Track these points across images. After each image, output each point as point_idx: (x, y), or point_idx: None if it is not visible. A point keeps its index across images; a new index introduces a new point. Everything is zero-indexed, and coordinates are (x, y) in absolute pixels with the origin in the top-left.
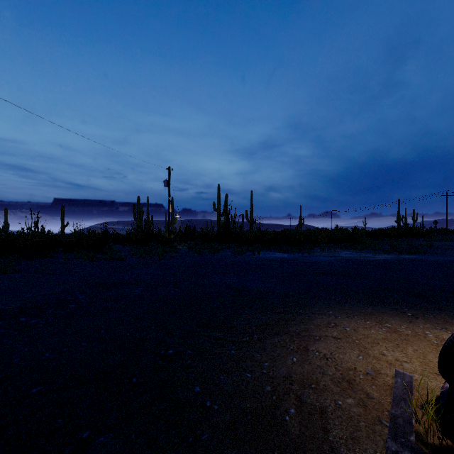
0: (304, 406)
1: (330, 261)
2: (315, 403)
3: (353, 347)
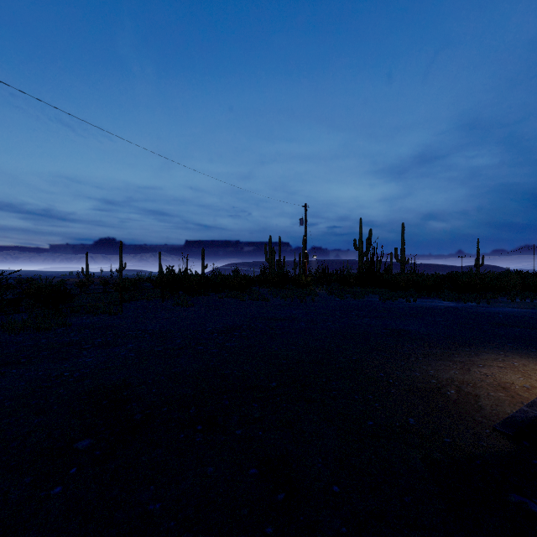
0: (462, 391)
1: (520, 313)
2: (471, 391)
3: (516, 373)
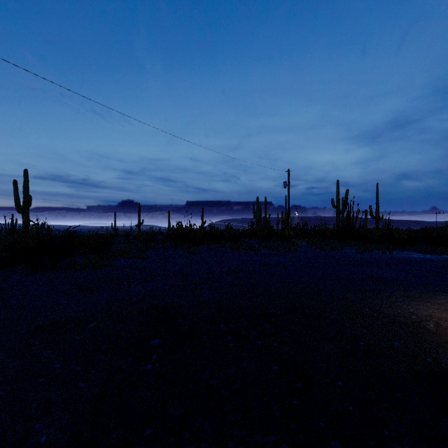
0: (440, 326)
1: None
2: None
3: None
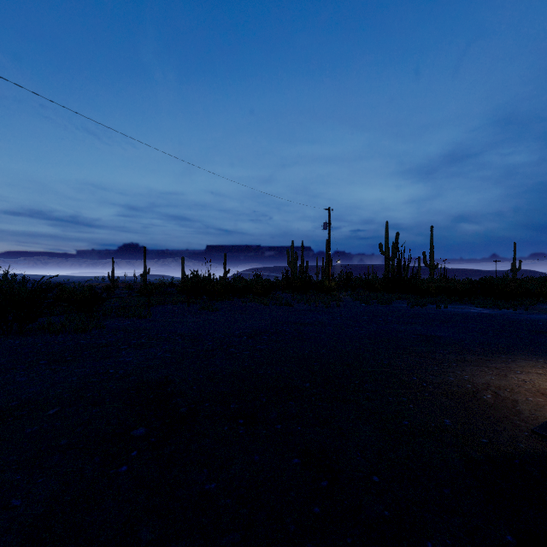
0: (499, 396)
1: None
2: (508, 396)
3: None
